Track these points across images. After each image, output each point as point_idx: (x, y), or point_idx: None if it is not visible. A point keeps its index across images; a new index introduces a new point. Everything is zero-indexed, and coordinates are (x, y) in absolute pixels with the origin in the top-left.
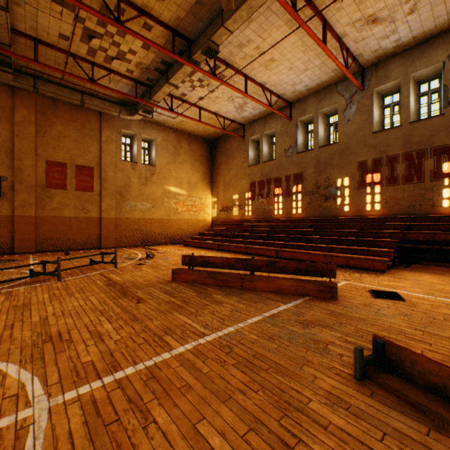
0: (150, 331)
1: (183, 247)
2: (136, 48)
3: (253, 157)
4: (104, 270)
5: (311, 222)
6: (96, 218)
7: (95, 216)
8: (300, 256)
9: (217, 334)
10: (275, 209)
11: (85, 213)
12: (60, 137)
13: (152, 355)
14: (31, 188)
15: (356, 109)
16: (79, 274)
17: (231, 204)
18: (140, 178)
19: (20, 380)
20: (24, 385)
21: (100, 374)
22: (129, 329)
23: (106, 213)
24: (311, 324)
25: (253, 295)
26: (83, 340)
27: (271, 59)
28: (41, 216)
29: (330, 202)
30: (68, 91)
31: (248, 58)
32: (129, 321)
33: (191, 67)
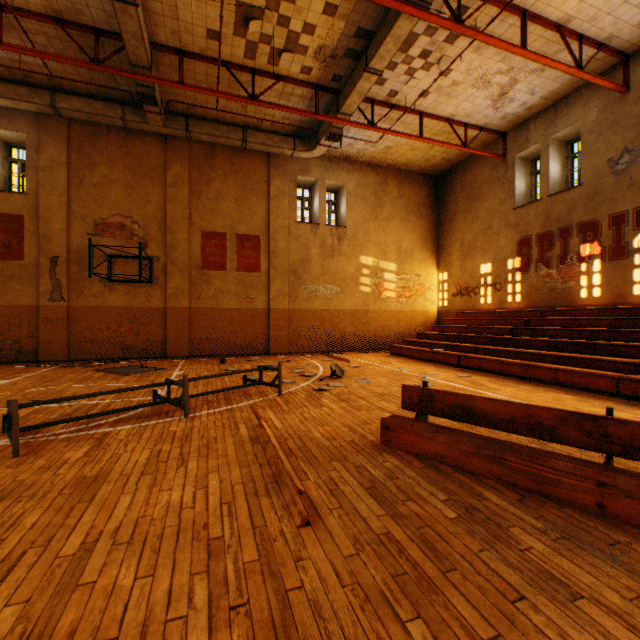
0: None
1: (390, 358)
2: (313, 19)
3: (524, 191)
4: (260, 398)
5: None
6: (263, 310)
7: (262, 307)
8: None
9: None
10: (581, 287)
11: (248, 303)
12: (218, 197)
13: None
14: (184, 270)
15: None
16: (220, 404)
17: (476, 283)
18: (322, 247)
19: None
20: None
21: None
22: None
23: (276, 302)
24: None
25: None
26: None
27: None
28: (196, 307)
29: None
30: (226, 128)
31: None
32: None
33: (412, 14)
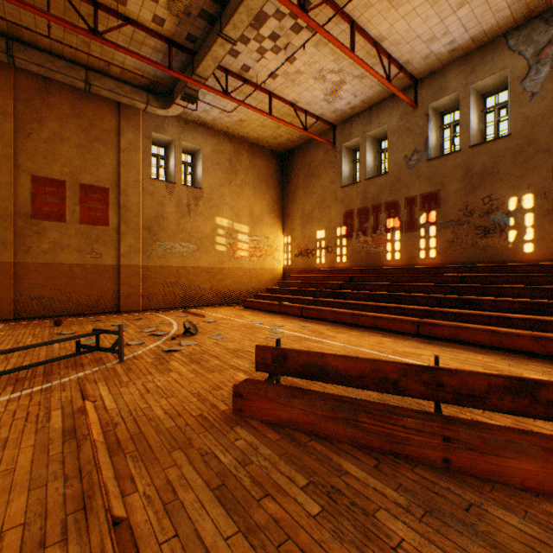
0: None
1: (243, 311)
2: None
3: (348, 174)
4: (94, 368)
5: (457, 272)
6: (112, 266)
7: (111, 263)
8: (472, 336)
9: None
10: (387, 251)
11: (95, 258)
12: (54, 140)
13: None
14: (7, 218)
15: (551, 72)
16: (34, 382)
17: (313, 246)
18: (179, 206)
19: None
20: None
21: None
22: None
23: (127, 258)
24: None
25: (528, 527)
26: None
27: None
28: (25, 262)
29: (494, 237)
30: (64, 63)
31: None
32: None
33: None
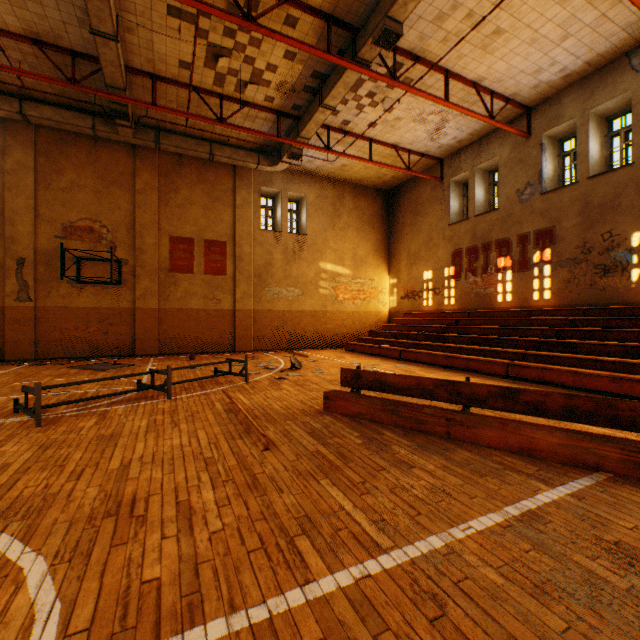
0: (275, 519)
1: (344, 354)
2: (275, 61)
3: (457, 210)
4: (230, 385)
5: (571, 315)
6: (229, 310)
7: (228, 307)
8: (556, 377)
9: (405, 552)
10: (498, 292)
11: (215, 304)
12: (185, 205)
13: (267, 589)
14: (153, 272)
15: None
16: (196, 390)
17: (420, 288)
18: (285, 253)
19: (34, 604)
20: (33, 622)
21: (161, 624)
22: (239, 507)
23: (241, 303)
24: (639, 560)
25: (473, 456)
26: (161, 522)
27: (495, 31)
28: (165, 308)
29: (615, 276)
30: (194, 141)
31: (452, 38)
32: (244, 489)
33: (356, 70)
